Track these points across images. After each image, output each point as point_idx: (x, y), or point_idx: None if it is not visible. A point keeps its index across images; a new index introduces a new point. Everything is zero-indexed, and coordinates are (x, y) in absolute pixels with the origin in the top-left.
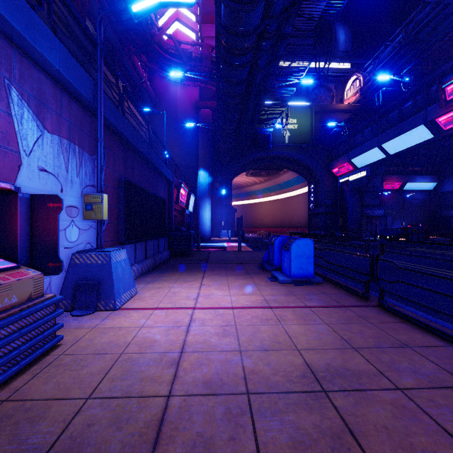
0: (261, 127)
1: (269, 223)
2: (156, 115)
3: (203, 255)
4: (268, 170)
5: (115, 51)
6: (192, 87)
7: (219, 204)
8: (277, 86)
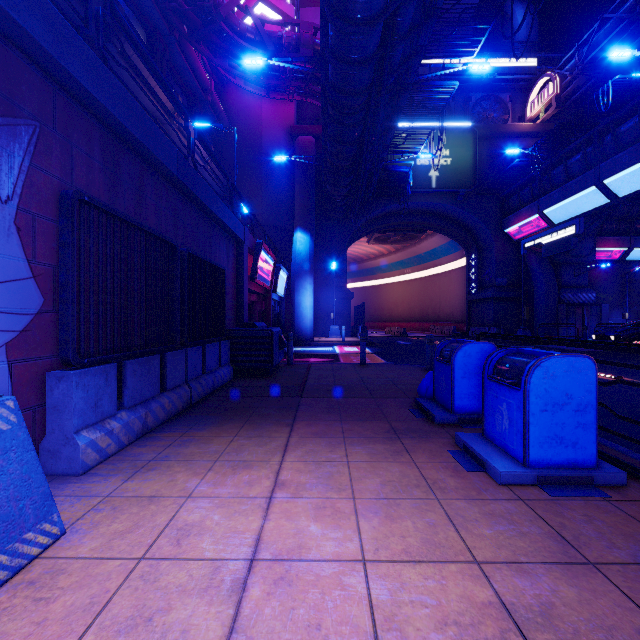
0: (395, 160)
1: (402, 315)
2: (229, 148)
3: (297, 373)
4: (402, 234)
5: (157, 36)
6: (285, 104)
7: (327, 286)
8: (417, 100)
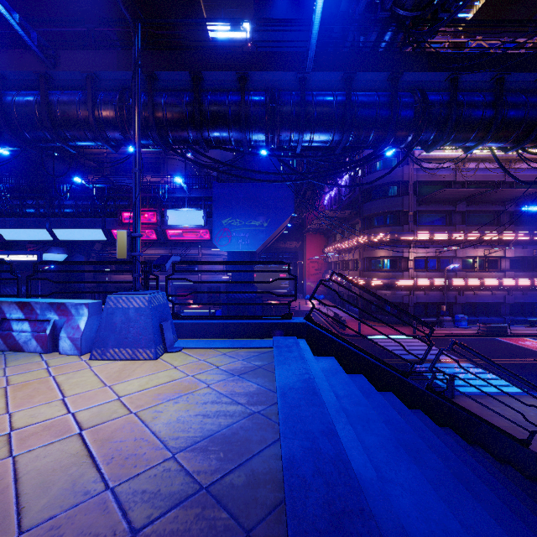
0: None
1: None
2: None
3: None
4: None
5: None
6: None
7: None
8: None
